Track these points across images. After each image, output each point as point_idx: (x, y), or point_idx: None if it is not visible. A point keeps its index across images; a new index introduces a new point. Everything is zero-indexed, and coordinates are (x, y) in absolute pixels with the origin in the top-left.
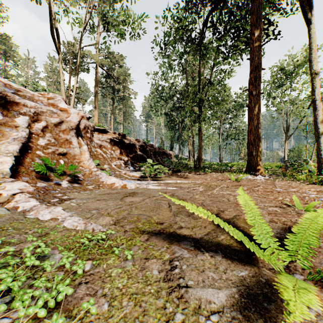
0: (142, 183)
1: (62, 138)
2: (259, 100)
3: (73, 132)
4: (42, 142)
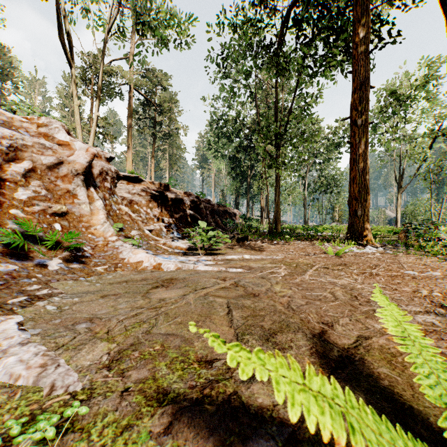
0: (187, 261)
1: (60, 189)
2: (366, 133)
3: (80, 180)
4: (22, 195)
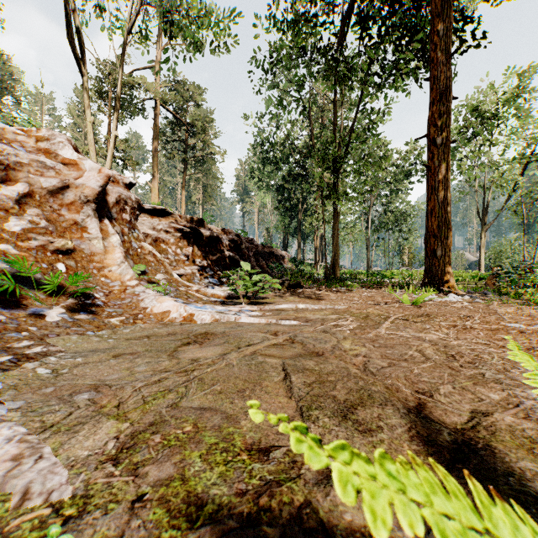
0: (227, 312)
1: (65, 219)
2: (447, 155)
3: (91, 209)
4: (15, 226)
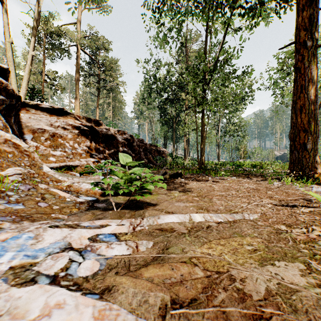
0: (47, 261)
1: None
2: (316, 56)
3: None
4: None
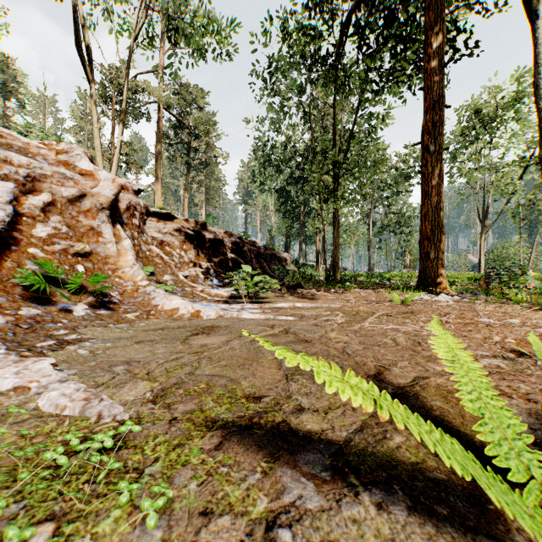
0: (230, 309)
1: (83, 225)
2: (440, 161)
3: (105, 215)
4: (41, 231)
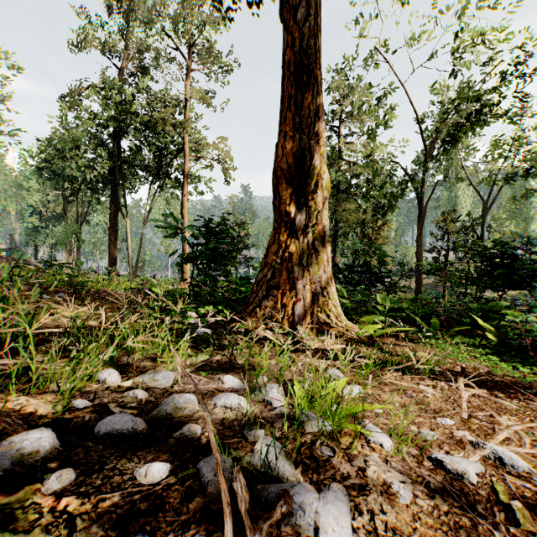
0: None
1: None
2: (114, 244)
3: None
4: None
